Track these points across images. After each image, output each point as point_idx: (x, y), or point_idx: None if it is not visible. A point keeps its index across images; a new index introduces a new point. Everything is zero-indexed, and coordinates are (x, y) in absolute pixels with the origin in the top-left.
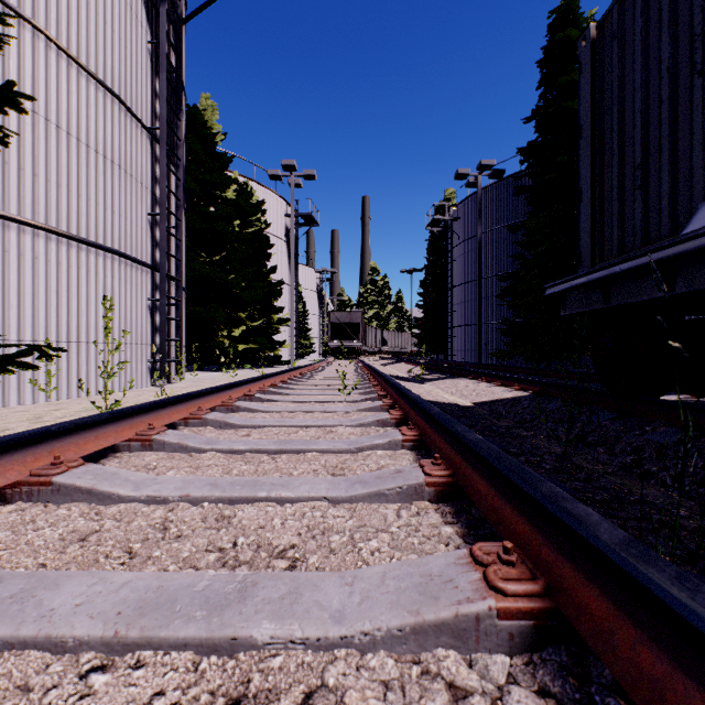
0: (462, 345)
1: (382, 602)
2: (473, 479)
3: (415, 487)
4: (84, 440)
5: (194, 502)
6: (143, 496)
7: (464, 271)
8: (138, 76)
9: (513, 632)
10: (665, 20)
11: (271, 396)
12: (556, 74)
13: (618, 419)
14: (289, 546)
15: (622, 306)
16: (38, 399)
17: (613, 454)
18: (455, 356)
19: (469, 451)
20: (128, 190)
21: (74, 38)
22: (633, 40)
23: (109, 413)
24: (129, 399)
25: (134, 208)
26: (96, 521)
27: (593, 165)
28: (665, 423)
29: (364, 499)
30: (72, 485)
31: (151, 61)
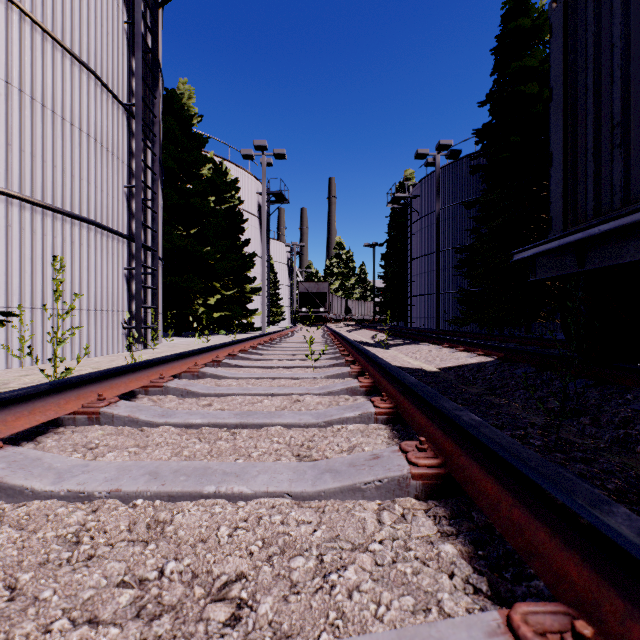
0: (420, 313)
1: None
2: (473, 474)
3: (399, 480)
4: (14, 415)
5: (125, 499)
6: (63, 491)
7: (422, 245)
8: (114, 54)
9: None
10: None
11: (240, 361)
12: (509, 61)
13: (594, 386)
14: (234, 576)
15: (599, 270)
16: (11, 364)
17: (601, 426)
18: (414, 323)
19: (464, 434)
20: (104, 162)
21: (49, 12)
22: None
23: (49, 384)
24: (102, 364)
25: (111, 181)
26: None
27: (565, 127)
28: None
29: (335, 495)
30: None
31: (127, 40)
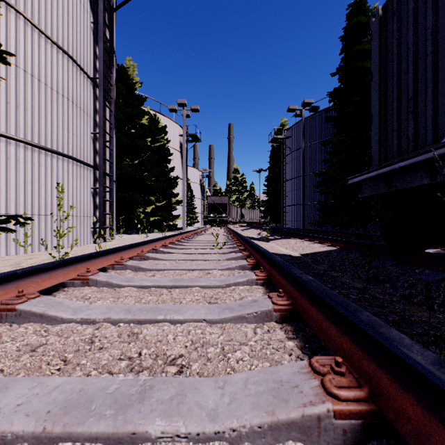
0: (292, 217)
1: (246, 403)
2: (306, 307)
3: (266, 312)
4: (41, 279)
5: (113, 323)
6: (78, 318)
7: (293, 170)
8: (84, 44)
9: (346, 429)
10: (429, 1)
11: (170, 249)
12: (352, 45)
13: (397, 264)
14: (178, 356)
15: (400, 191)
16: (19, 252)
17: (396, 288)
18: (287, 224)
19: (303, 287)
20: (78, 117)
21: (43, 18)
22: (407, 15)
23: (59, 261)
24: (78, 252)
25: (82, 129)
26: (44, 337)
27: (380, 99)
28: (429, 267)
29: (231, 321)
30: (29, 311)
31: (93, 35)
